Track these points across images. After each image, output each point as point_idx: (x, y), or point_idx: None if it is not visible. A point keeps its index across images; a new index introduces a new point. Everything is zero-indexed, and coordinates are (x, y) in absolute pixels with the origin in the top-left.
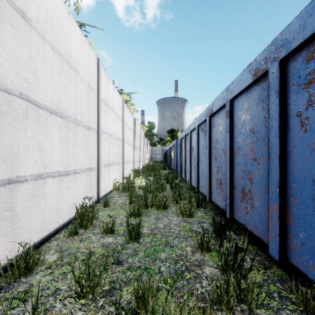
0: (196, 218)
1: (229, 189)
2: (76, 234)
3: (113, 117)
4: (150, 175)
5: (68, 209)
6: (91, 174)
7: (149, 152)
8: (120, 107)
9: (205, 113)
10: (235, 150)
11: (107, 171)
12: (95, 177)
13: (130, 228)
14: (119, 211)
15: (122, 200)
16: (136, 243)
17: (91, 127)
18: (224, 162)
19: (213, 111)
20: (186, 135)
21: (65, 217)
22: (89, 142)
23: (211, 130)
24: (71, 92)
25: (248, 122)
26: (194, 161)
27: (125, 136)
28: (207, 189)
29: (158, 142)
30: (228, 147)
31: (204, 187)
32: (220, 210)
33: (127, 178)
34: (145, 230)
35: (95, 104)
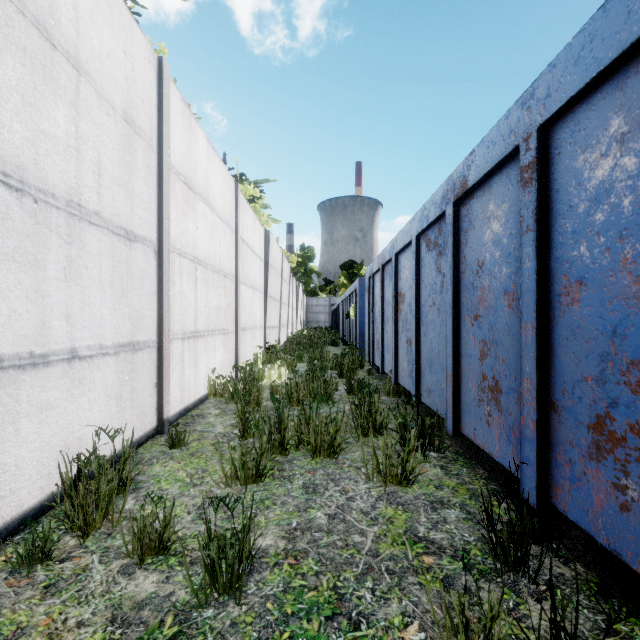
0: (422, 488)
1: (536, 413)
2: (43, 559)
3: (209, 220)
4: (302, 359)
5: (43, 469)
6: (137, 360)
7: (303, 308)
8: (229, 200)
9: (441, 198)
10: (560, 287)
11: (191, 350)
12: (152, 367)
13: (212, 550)
14: (209, 463)
15: (225, 425)
16: (230, 605)
17: (136, 234)
18: (508, 327)
19: (468, 183)
20: (385, 265)
21: (29, 493)
22: (130, 274)
23: (461, 240)
24: (56, 122)
25: (632, 181)
26: (407, 326)
27: (244, 268)
28: (449, 402)
29: (322, 288)
30: (531, 280)
31: (438, 393)
32: (485, 462)
33: (243, 367)
34: (270, 536)
35: (152, 177)
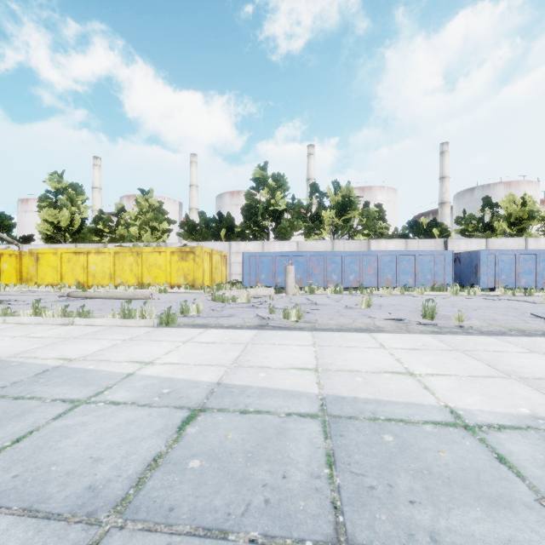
0: None
1: None
2: None
3: None
4: None
5: None
6: None
7: None
8: None
9: None
10: None
11: None
12: None
13: None
14: None
15: None
16: None
17: None
18: None
19: None
20: None
21: None
22: None
23: None
24: None
25: None
26: None
27: None
28: None
29: None
30: None
31: None
32: None
33: None
34: None
35: None
